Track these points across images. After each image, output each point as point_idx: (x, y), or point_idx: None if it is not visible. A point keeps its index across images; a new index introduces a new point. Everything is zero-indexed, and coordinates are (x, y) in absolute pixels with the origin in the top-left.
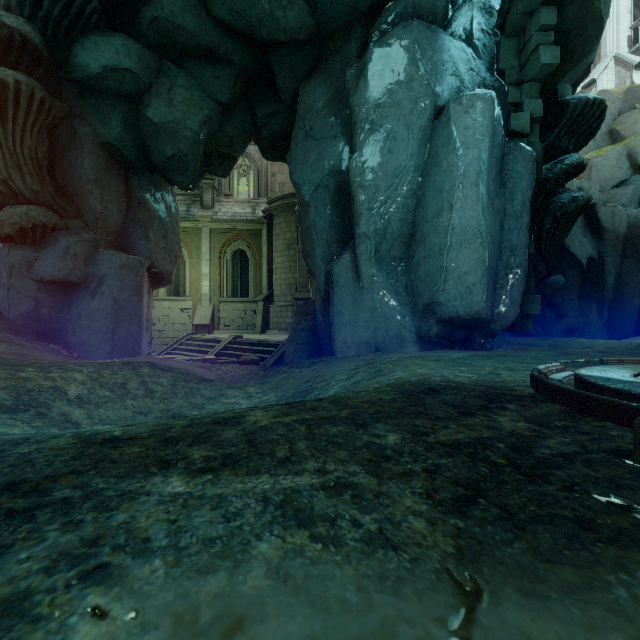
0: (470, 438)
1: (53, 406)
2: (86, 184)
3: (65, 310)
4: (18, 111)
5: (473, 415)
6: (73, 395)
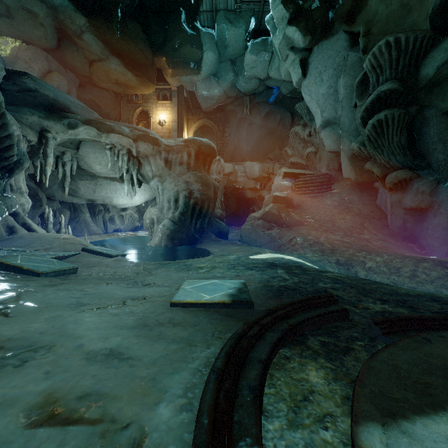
0: (337, 295)
1: (355, 267)
2: (431, 145)
3: (420, 224)
4: (388, 128)
5: (380, 301)
6: (367, 266)
